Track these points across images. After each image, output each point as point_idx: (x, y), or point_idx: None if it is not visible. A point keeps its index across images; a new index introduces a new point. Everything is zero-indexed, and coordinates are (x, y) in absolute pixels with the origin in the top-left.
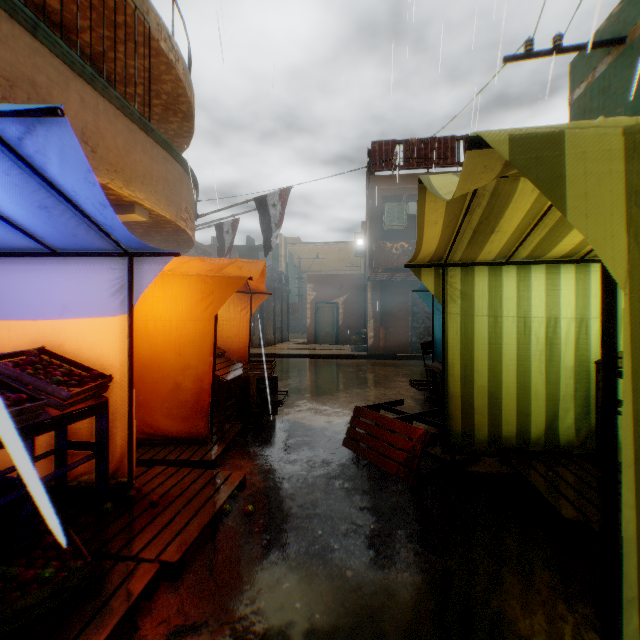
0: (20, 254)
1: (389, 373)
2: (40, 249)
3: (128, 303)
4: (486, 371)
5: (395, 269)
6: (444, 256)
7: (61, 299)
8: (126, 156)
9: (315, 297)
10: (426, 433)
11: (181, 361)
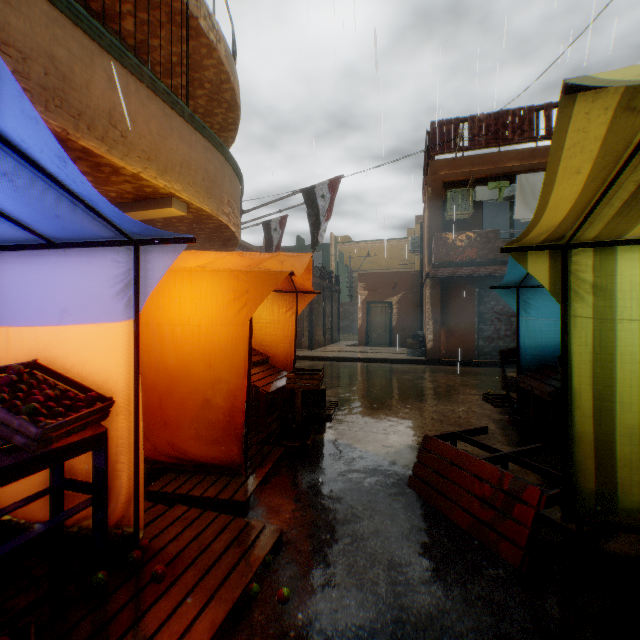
0: (16, 247)
1: (454, 383)
2: (35, 240)
3: (133, 305)
4: (635, 403)
5: (460, 263)
6: (567, 232)
7: (60, 301)
8: (160, 143)
9: (367, 297)
10: (539, 492)
11: (211, 373)
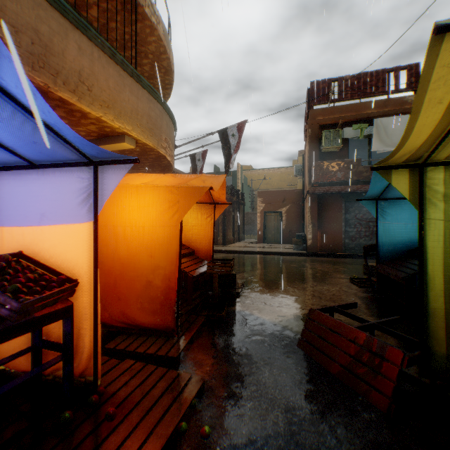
0: (8, 168)
1: (328, 269)
2: (21, 162)
3: (93, 210)
4: None
5: (332, 183)
6: (424, 154)
7: (40, 207)
8: (116, 95)
9: (264, 208)
10: (402, 354)
11: (152, 262)
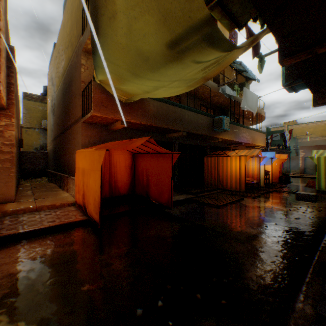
0: None
1: None
2: None
3: (271, 163)
4: None
5: None
6: None
7: None
8: (259, 139)
9: (303, 155)
10: None
11: (273, 171)
